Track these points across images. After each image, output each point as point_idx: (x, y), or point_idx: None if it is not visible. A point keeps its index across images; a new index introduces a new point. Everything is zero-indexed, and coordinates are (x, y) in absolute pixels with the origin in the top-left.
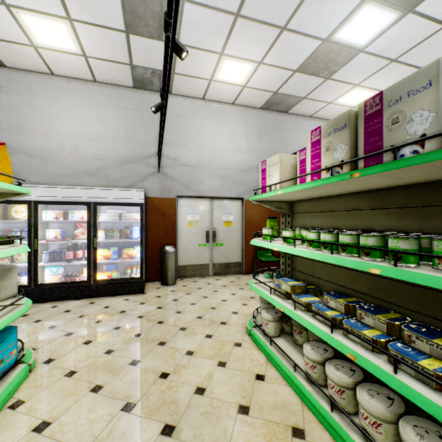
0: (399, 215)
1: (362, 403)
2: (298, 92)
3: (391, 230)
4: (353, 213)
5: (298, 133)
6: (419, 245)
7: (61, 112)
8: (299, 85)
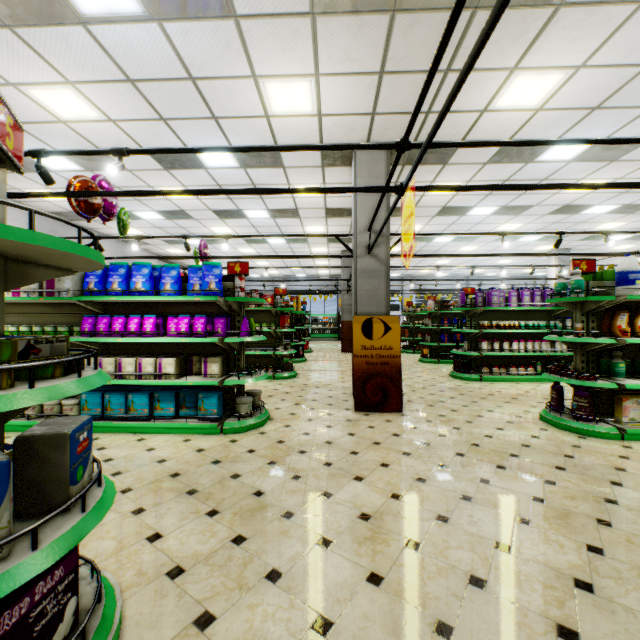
0: (68, 317)
1: (46, 403)
2: None
3: (64, 324)
4: (43, 315)
5: None
6: (71, 329)
7: None
8: None
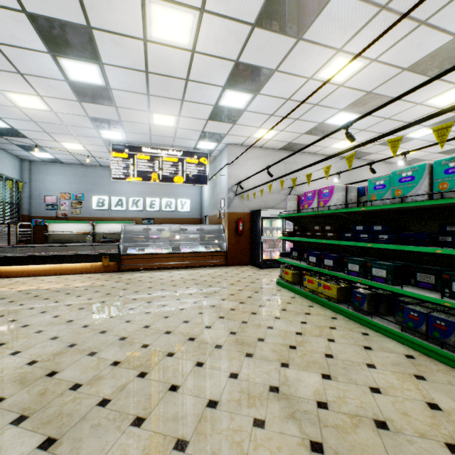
0: None
1: None
2: (427, 158)
3: None
4: None
5: None
6: None
7: (315, 172)
8: (431, 156)
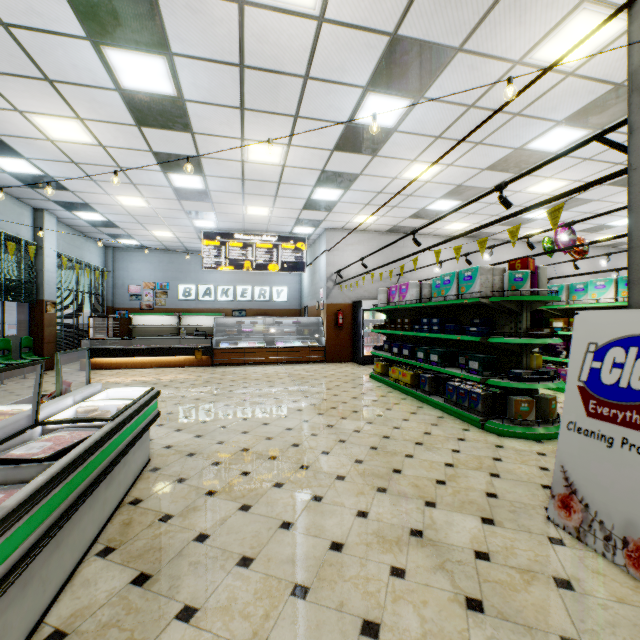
0: None
1: None
2: None
3: None
4: None
5: (559, 257)
6: None
7: (429, 256)
8: None
